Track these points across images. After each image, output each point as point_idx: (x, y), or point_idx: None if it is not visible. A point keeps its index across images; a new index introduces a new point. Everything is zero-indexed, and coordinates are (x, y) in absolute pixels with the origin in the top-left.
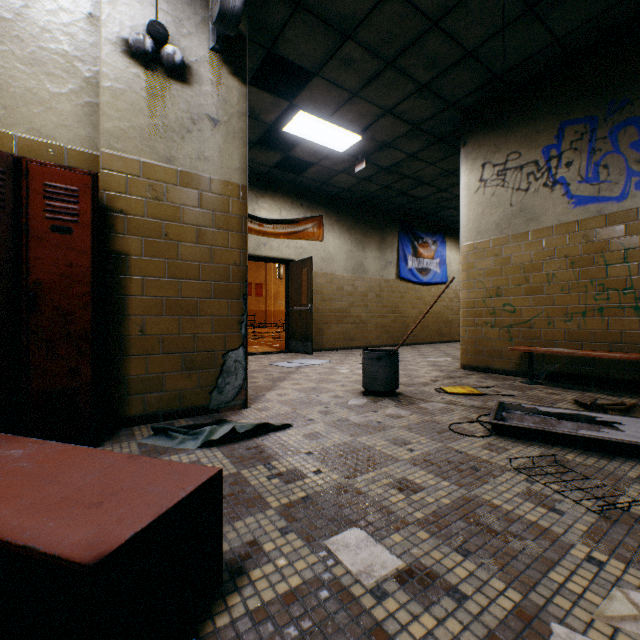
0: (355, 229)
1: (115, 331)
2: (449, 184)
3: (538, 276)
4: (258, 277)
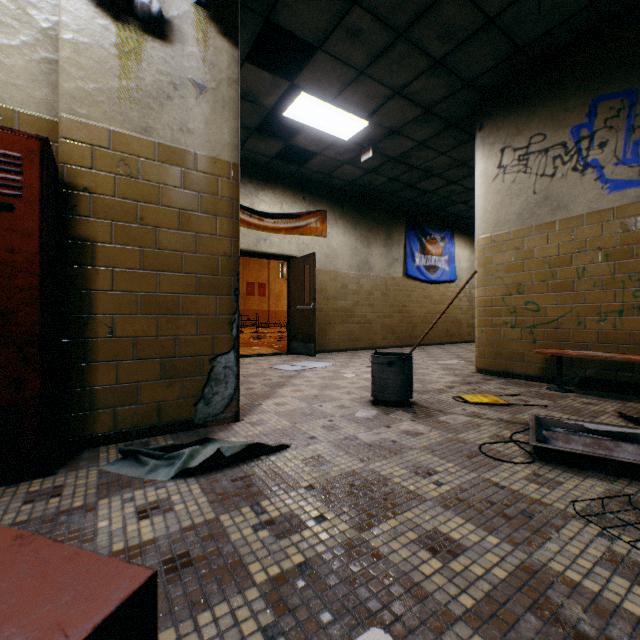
0: (360, 224)
1: (78, 333)
2: (460, 176)
3: (566, 271)
4: (261, 277)
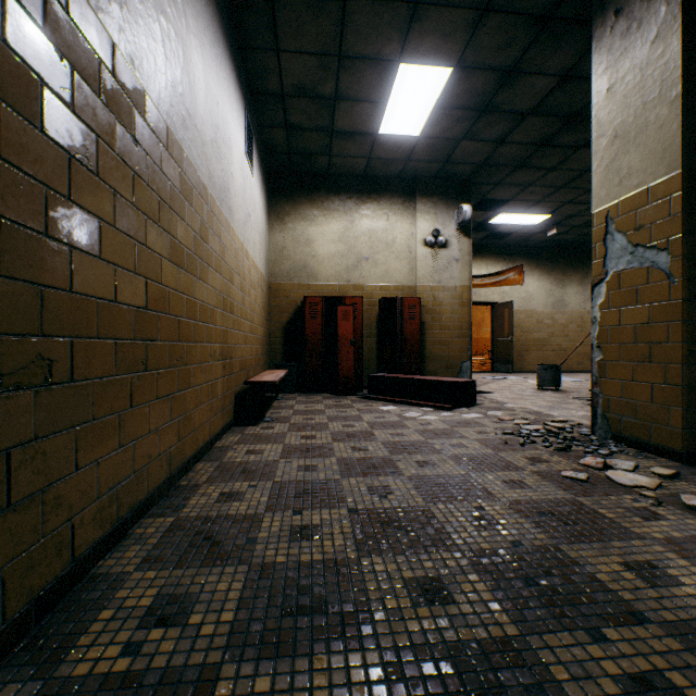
0: (554, 270)
1: (421, 352)
2: None
3: None
4: None
